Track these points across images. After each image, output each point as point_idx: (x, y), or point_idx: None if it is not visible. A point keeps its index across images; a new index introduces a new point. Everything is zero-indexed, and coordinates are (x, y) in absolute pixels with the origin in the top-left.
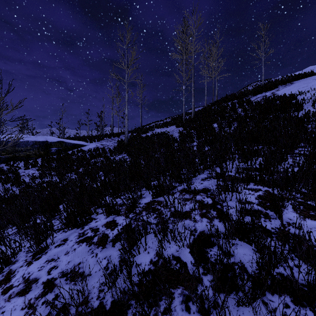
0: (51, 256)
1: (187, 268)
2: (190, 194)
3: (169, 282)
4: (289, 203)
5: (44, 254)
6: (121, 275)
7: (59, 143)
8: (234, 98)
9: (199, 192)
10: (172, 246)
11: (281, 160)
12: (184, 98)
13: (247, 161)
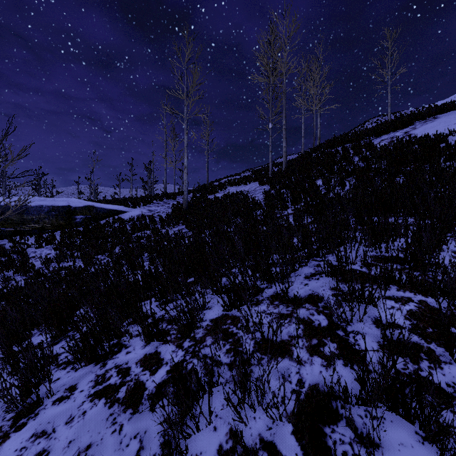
0: (43, 424)
1: None
2: (287, 306)
3: None
4: None
5: (33, 417)
6: None
7: (88, 209)
8: (346, 142)
9: (303, 303)
10: (258, 415)
11: (439, 244)
12: (271, 141)
13: (380, 245)
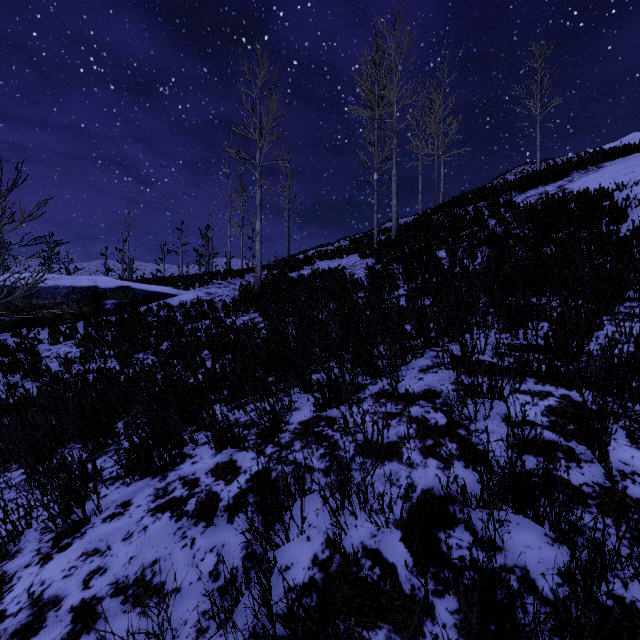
0: (94, 543)
1: (397, 579)
2: (397, 404)
3: (358, 613)
4: (618, 426)
5: (79, 536)
6: (247, 592)
7: (122, 292)
8: (479, 199)
9: (416, 400)
10: (361, 523)
11: (591, 328)
12: (376, 198)
13: (516, 331)
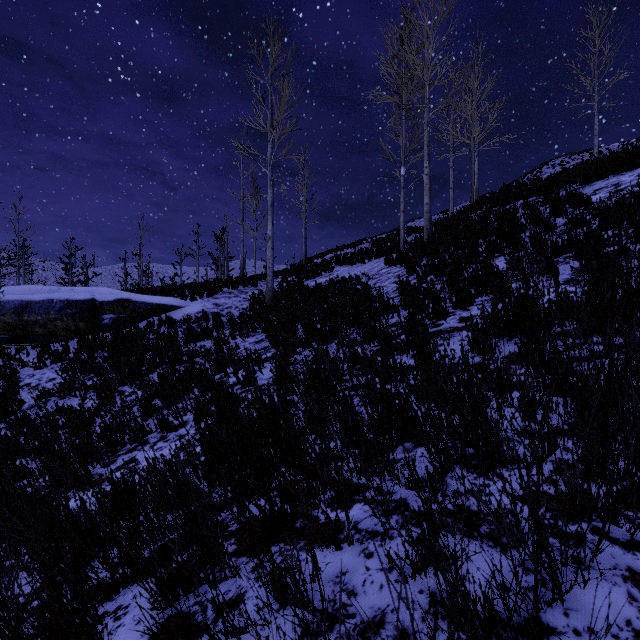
0: None
1: None
2: None
3: None
4: None
5: None
6: None
7: (121, 305)
8: (529, 194)
9: None
10: None
11: None
12: (403, 196)
13: None
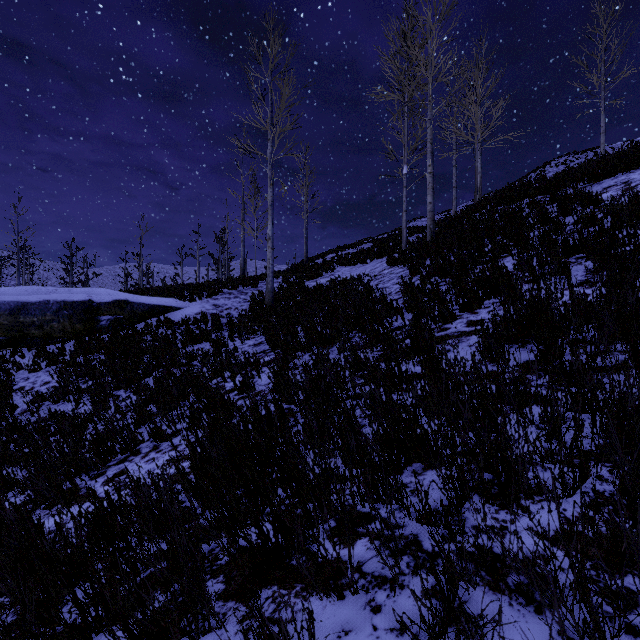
0: None
1: None
2: None
3: None
4: None
5: None
6: None
7: (118, 306)
8: (534, 192)
9: None
10: None
11: None
12: (405, 195)
13: None
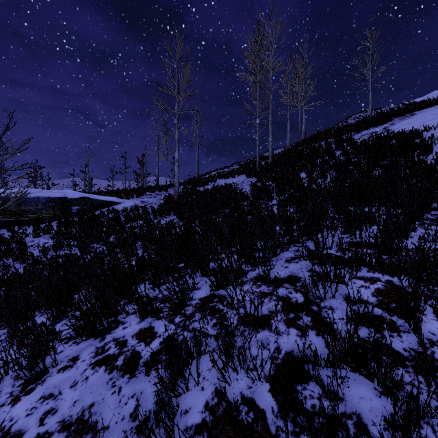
0: (50, 389)
1: (266, 422)
2: (269, 286)
3: None
4: (427, 304)
5: (40, 383)
6: (156, 430)
7: (83, 201)
8: (329, 137)
9: (282, 283)
10: (240, 377)
11: (407, 231)
12: (258, 136)
13: (354, 232)
